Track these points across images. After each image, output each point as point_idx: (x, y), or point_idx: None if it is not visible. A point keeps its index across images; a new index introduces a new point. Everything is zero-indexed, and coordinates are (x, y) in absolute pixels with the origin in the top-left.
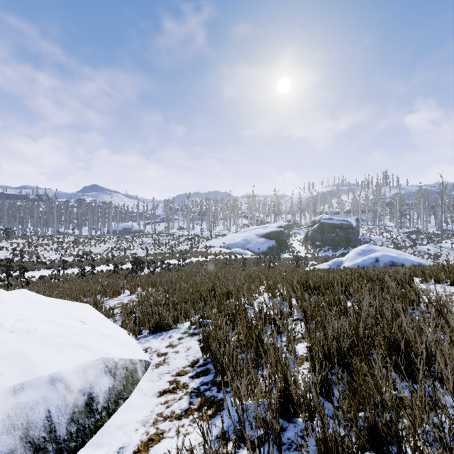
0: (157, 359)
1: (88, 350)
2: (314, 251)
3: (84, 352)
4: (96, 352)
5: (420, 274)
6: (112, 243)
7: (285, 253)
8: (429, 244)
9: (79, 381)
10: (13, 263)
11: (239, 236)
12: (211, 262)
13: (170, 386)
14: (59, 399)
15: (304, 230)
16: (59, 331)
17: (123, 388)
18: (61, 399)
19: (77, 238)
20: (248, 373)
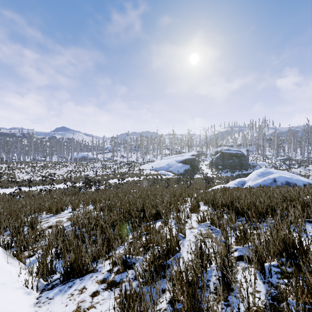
0: None
1: None
2: (218, 173)
3: None
4: None
5: None
6: (72, 167)
7: (197, 174)
8: (299, 167)
9: None
10: None
11: (163, 162)
12: (143, 181)
13: None
14: None
15: (209, 157)
16: None
17: None
18: None
19: (47, 163)
20: None
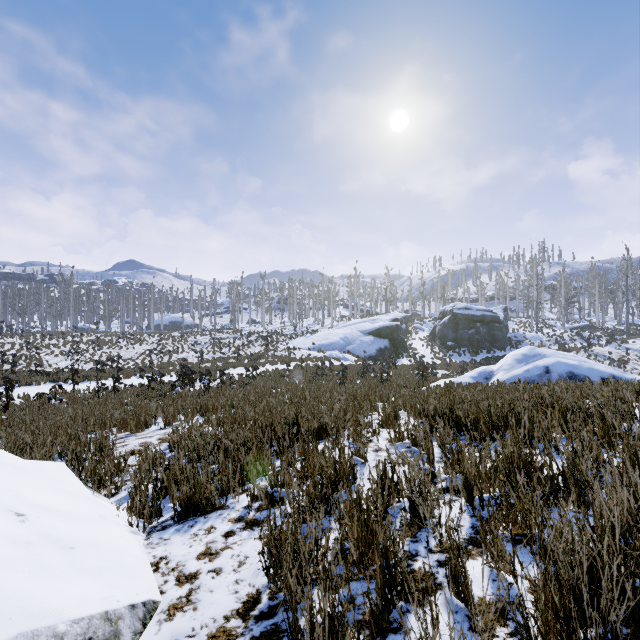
0: (175, 591)
1: None
2: (445, 355)
3: None
4: (5, 620)
5: None
6: (152, 344)
7: (403, 358)
8: (610, 344)
9: None
10: (0, 374)
11: (336, 333)
12: (295, 371)
13: None
14: None
15: (429, 324)
16: None
17: None
18: None
19: (102, 336)
20: None
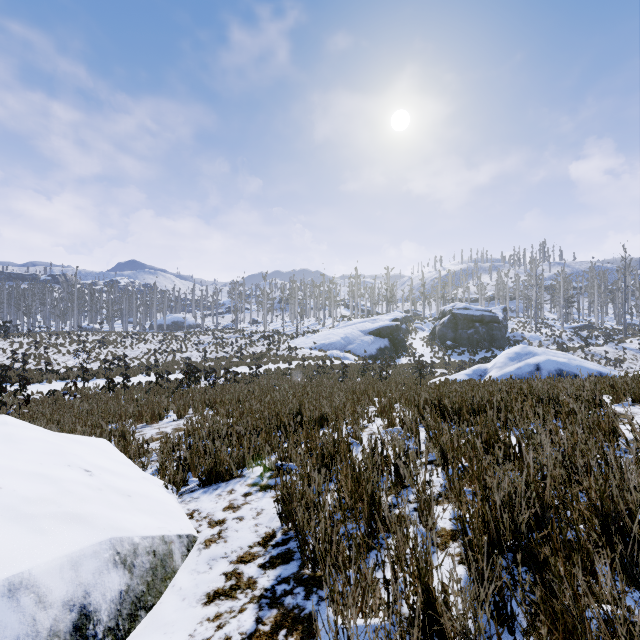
0: (209, 531)
1: (86, 526)
2: (444, 354)
3: (78, 529)
4: (101, 529)
5: (610, 391)
6: (156, 343)
7: (402, 357)
8: (607, 344)
9: (65, 586)
10: (12, 372)
11: (337, 333)
12: (296, 370)
13: (226, 583)
14: (22, 624)
15: (429, 324)
16: (41, 491)
17: (146, 589)
18: (26, 624)
19: (106, 336)
20: (358, 571)
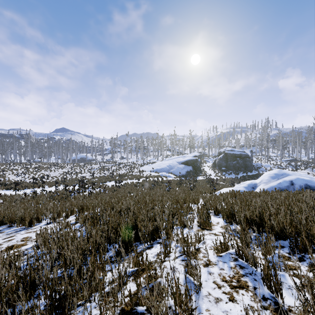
0: None
1: None
2: (222, 174)
3: None
4: None
5: None
6: (68, 168)
7: (199, 176)
8: (306, 169)
9: None
10: None
11: (164, 163)
12: (142, 183)
13: None
14: None
15: (212, 159)
16: None
17: None
18: None
19: (42, 165)
20: None
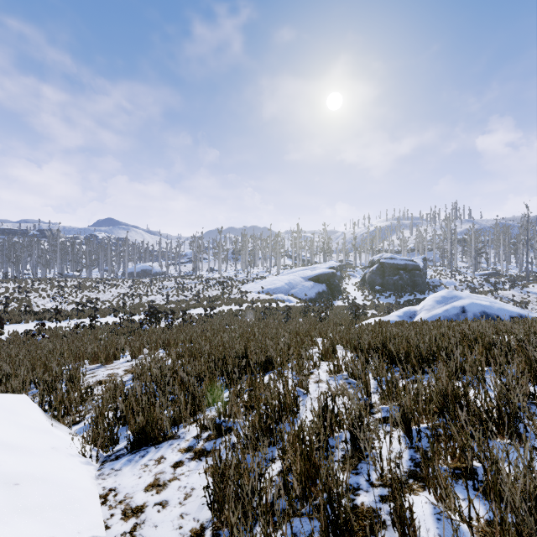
0: (120, 526)
1: None
2: (374, 297)
3: None
4: None
5: None
6: (126, 288)
7: (338, 300)
8: (513, 289)
9: None
10: None
11: (281, 279)
12: (246, 311)
13: None
14: None
15: (360, 271)
16: None
17: None
18: None
19: (83, 282)
20: None
